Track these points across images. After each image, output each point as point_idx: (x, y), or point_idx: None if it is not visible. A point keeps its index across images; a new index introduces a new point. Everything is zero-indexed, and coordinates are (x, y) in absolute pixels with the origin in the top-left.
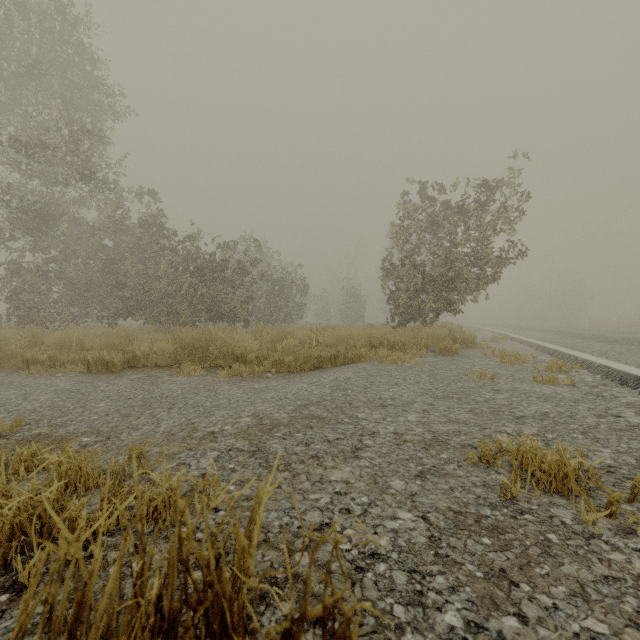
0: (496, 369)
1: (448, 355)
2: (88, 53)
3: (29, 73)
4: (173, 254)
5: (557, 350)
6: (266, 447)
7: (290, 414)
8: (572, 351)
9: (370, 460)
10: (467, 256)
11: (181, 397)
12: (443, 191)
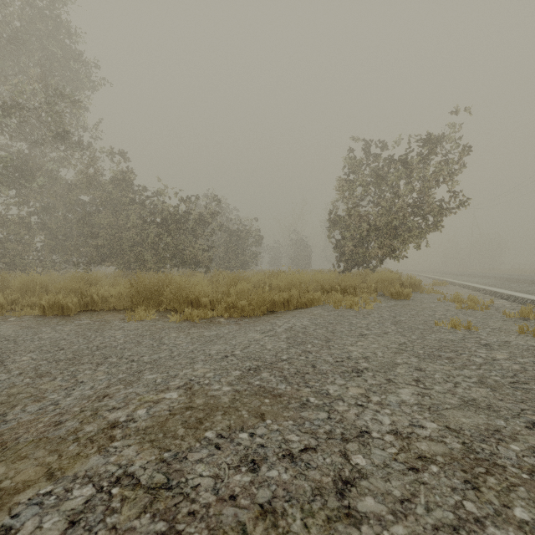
0: (461, 316)
1: (400, 299)
2: (65, 27)
3: (10, 42)
4: (141, 207)
5: (512, 295)
6: (182, 473)
7: (234, 386)
8: (531, 296)
9: (380, 529)
10: (410, 206)
11: (120, 348)
12: (385, 148)
